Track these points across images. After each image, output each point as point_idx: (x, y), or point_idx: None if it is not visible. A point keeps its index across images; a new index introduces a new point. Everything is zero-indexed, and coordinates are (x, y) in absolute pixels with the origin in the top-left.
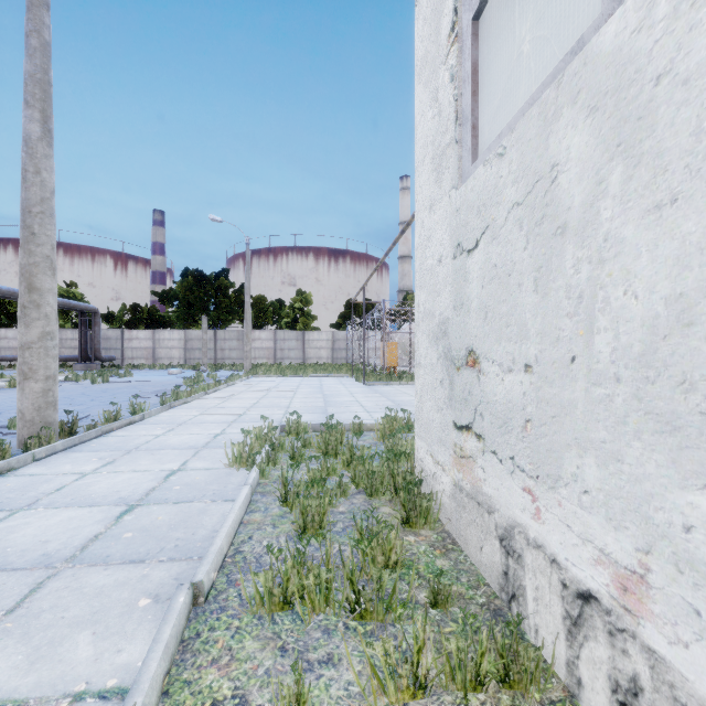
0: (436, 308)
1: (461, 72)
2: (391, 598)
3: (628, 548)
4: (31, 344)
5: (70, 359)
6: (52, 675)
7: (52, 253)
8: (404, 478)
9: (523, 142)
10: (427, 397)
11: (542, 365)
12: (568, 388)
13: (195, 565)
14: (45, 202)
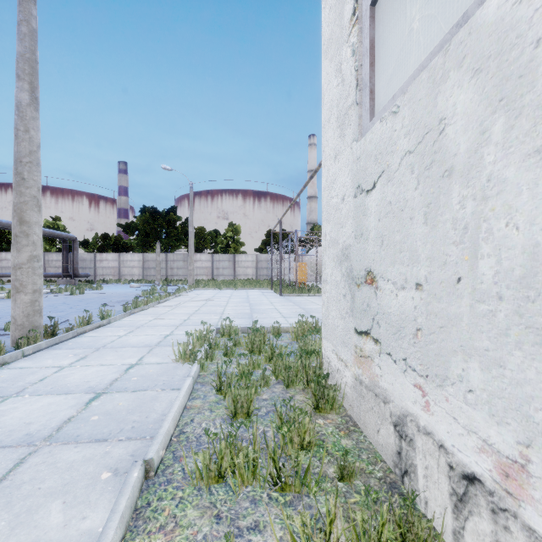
0: (340, 237)
1: (361, 47)
2: (306, 474)
3: (509, 441)
4: (21, 265)
5: (55, 275)
6: (28, 539)
7: (38, 194)
8: (314, 372)
9: (414, 102)
10: (332, 308)
11: (431, 284)
12: (454, 304)
13: (148, 443)
14: (33, 154)
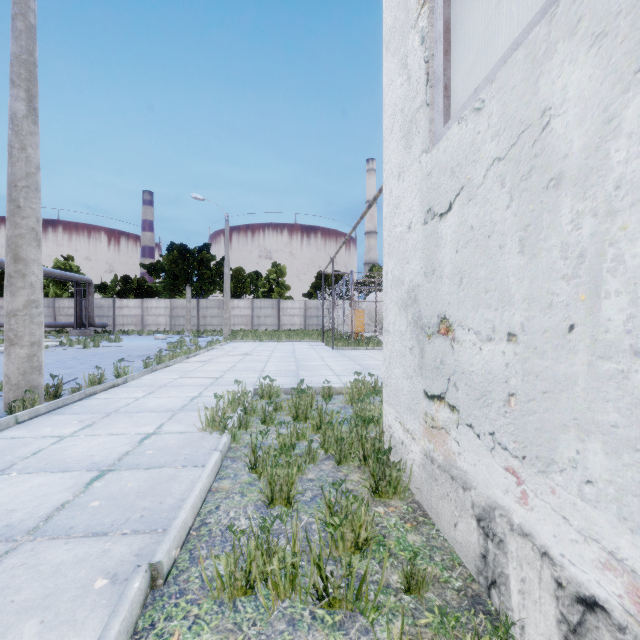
0: (405, 275)
1: (432, 32)
2: (361, 585)
3: None
4: (17, 312)
5: (66, 325)
6: None
7: (37, 225)
8: (373, 445)
9: (505, 91)
10: (396, 364)
11: (529, 334)
12: (565, 361)
13: (159, 539)
14: (30, 177)
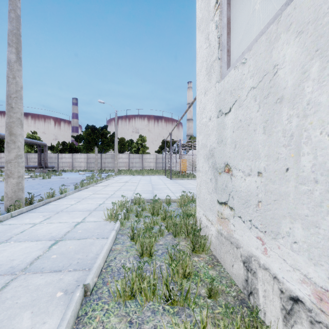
0: (208, 143)
1: (221, 23)
2: (187, 294)
3: (323, 276)
4: (11, 160)
5: (33, 167)
6: None
7: (21, 116)
8: (191, 227)
9: (256, 55)
10: (203, 187)
11: (268, 172)
12: (284, 185)
13: (87, 273)
14: (18, 92)
